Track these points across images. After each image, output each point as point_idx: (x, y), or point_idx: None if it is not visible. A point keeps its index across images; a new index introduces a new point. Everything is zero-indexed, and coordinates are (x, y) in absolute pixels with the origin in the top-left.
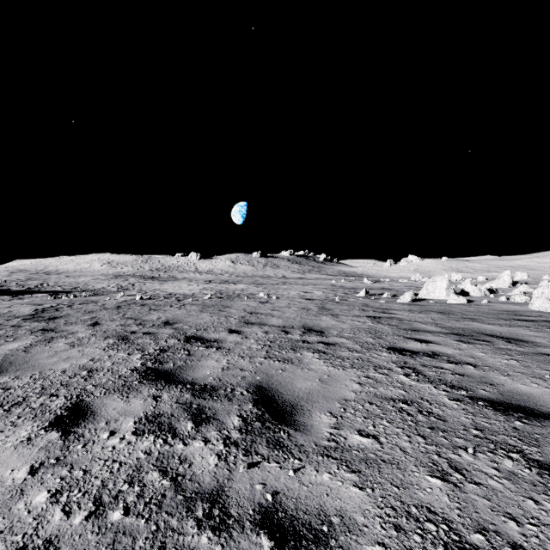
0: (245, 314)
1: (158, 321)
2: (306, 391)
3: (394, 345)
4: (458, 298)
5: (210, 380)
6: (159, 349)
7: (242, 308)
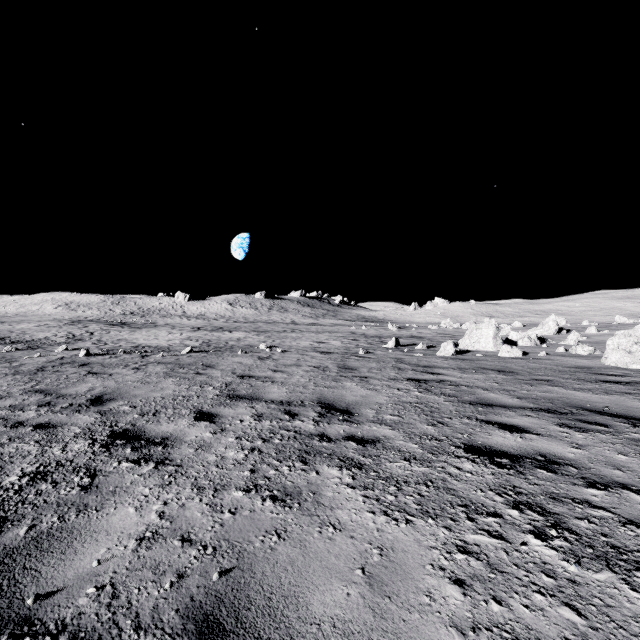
0: (232, 380)
1: (84, 397)
2: (335, 639)
3: (471, 439)
4: (512, 350)
5: (84, 599)
6: (33, 472)
7: (231, 369)
